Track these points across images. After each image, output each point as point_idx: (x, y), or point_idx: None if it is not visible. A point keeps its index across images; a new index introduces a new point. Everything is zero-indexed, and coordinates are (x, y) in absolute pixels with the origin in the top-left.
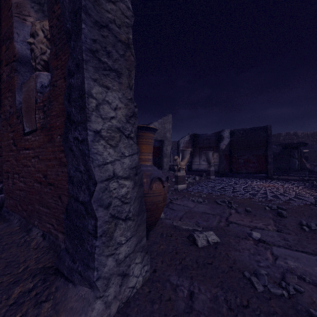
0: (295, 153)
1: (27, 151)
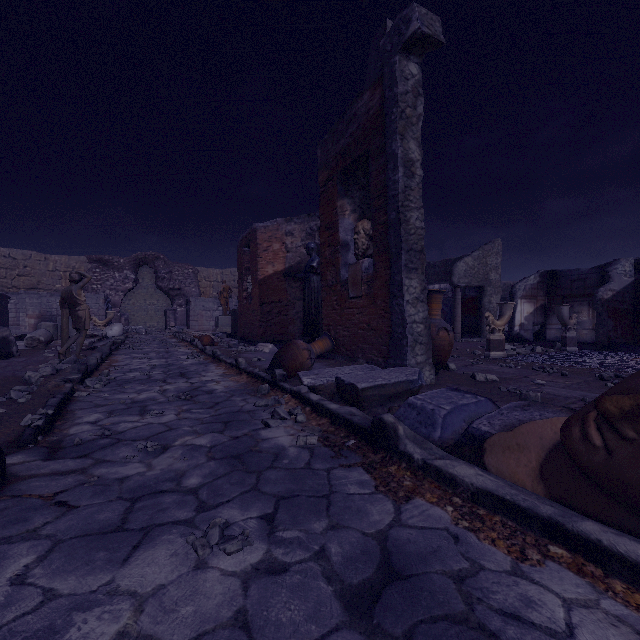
0: None
1: (351, 310)
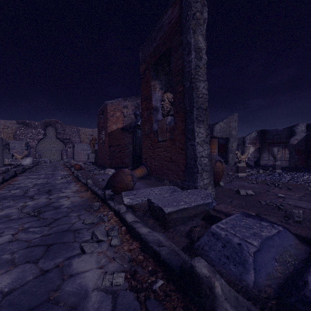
0: None
1: (160, 149)
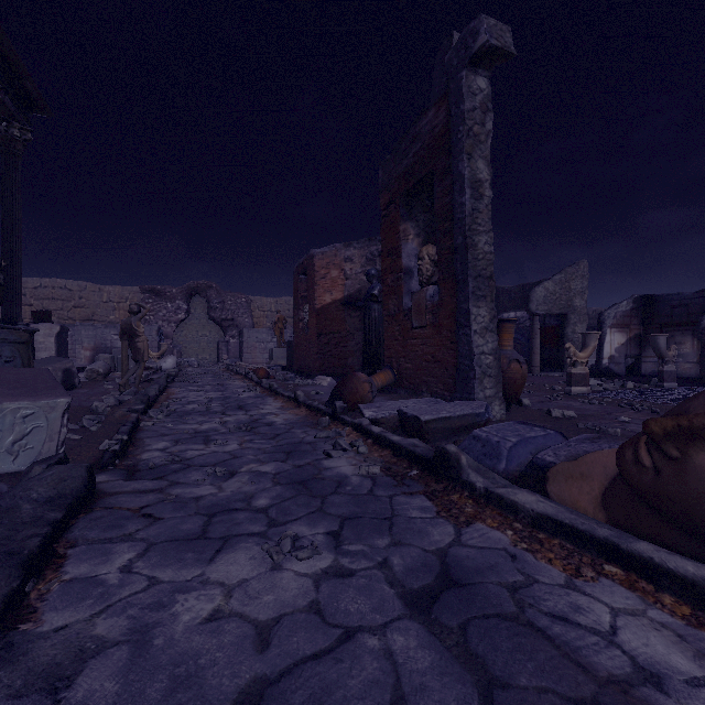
0: None
1: (415, 341)
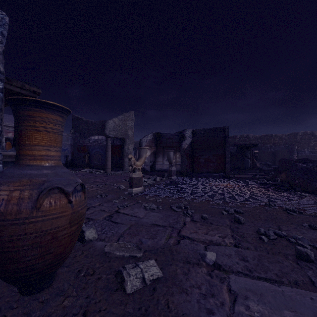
0: (248, 153)
1: None
